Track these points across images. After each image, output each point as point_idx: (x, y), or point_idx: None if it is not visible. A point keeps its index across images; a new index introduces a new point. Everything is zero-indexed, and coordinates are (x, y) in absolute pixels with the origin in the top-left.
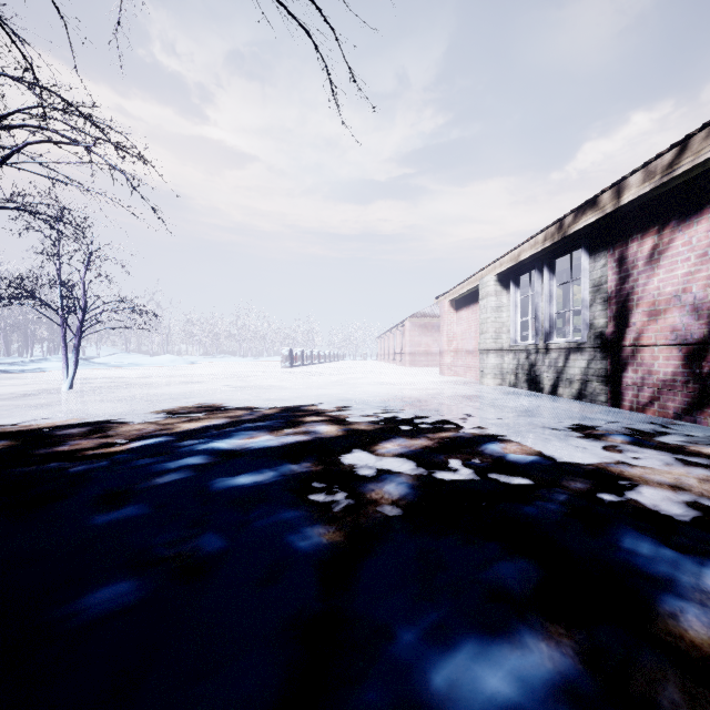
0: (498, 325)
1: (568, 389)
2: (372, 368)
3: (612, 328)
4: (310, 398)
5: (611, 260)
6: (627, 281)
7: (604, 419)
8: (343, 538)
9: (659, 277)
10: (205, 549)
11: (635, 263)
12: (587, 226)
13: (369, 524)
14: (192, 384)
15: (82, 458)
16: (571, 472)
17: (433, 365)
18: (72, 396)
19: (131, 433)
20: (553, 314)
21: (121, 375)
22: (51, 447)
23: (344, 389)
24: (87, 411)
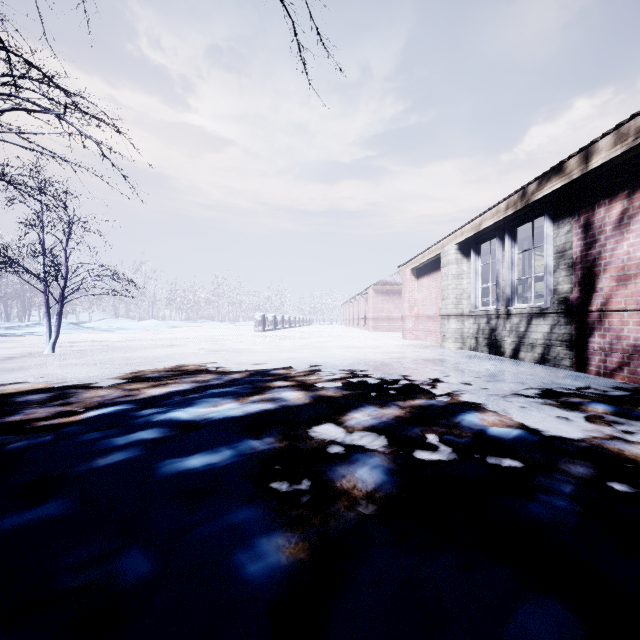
0: (459, 292)
1: (530, 354)
2: (338, 332)
3: (578, 294)
4: (279, 362)
5: (576, 226)
6: (593, 246)
7: (573, 385)
8: (307, 555)
9: (629, 242)
10: (124, 578)
11: (602, 228)
12: (551, 194)
13: (341, 531)
14: (169, 347)
15: (30, 431)
16: (565, 451)
17: (394, 329)
18: (52, 359)
19: (93, 400)
20: (514, 280)
21: (106, 339)
22: (3, 417)
23: (312, 353)
24: (59, 375)
